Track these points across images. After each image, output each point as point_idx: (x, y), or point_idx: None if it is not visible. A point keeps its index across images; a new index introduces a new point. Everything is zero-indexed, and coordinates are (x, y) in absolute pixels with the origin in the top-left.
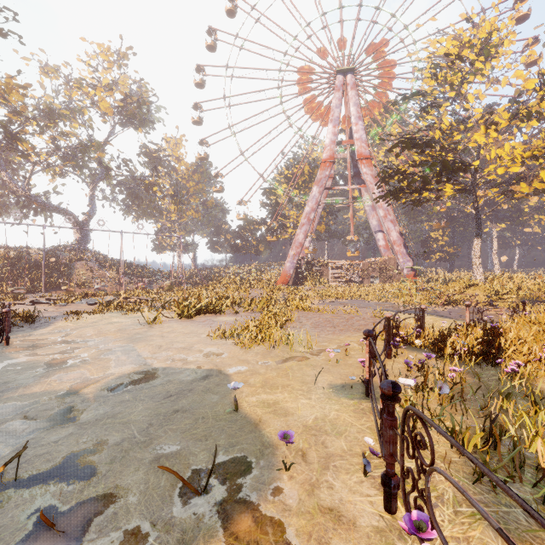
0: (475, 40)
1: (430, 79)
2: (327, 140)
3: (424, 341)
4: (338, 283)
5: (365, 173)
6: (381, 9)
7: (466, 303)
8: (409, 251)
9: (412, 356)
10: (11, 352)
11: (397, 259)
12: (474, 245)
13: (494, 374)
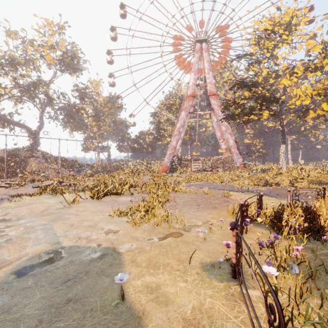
0: (283, 21)
1: (254, 45)
2: (190, 83)
3: (264, 218)
4: (197, 172)
5: (214, 103)
6: (223, 4)
7: (288, 189)
8: (240, 152)
9: (258, 231)
10: None
11: (233, 156)
12: (281, 149)
13: (321, 248)
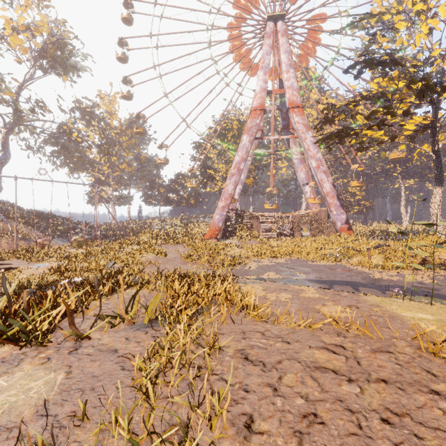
0: None
1: None
2: (257, 87)
3: None
4: (269, 237)
5: (297, 122)
6: None
7: None
8: (342, 203)
9: None
10: None
11: (329, 211)
12: (434, 195)
13: None
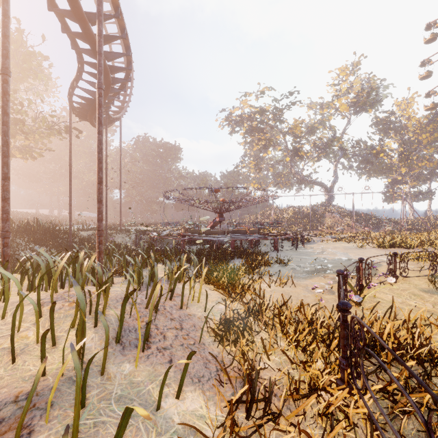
0: None
1: None
2: None
3: None
4: None
5: None
6: None
7: None
8: None
9: None
10: (306, 249)
11: None
12: None
13: None
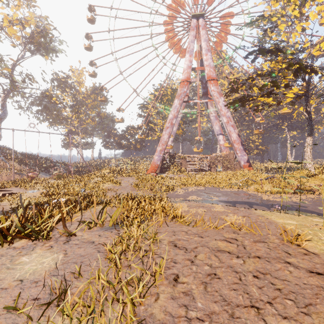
0: None
1: (275, 2)
2: (185, 65)
3: None
4: (193, 172)
5: (213, 90)
6: None
7: None
8: (244, 148)
9: None
10: None
11: (236, 153)
12: (307, 142)
13: None
